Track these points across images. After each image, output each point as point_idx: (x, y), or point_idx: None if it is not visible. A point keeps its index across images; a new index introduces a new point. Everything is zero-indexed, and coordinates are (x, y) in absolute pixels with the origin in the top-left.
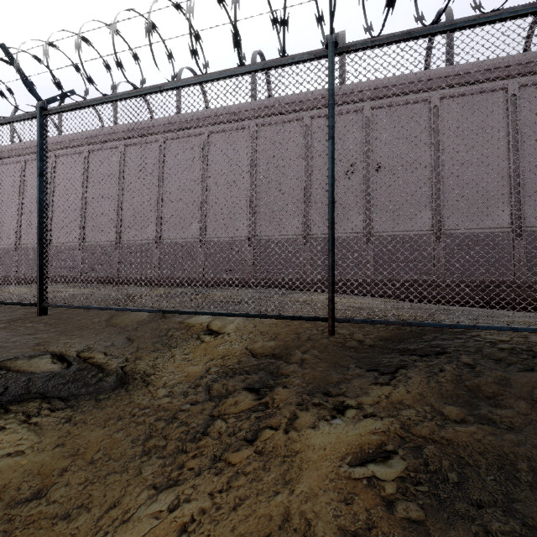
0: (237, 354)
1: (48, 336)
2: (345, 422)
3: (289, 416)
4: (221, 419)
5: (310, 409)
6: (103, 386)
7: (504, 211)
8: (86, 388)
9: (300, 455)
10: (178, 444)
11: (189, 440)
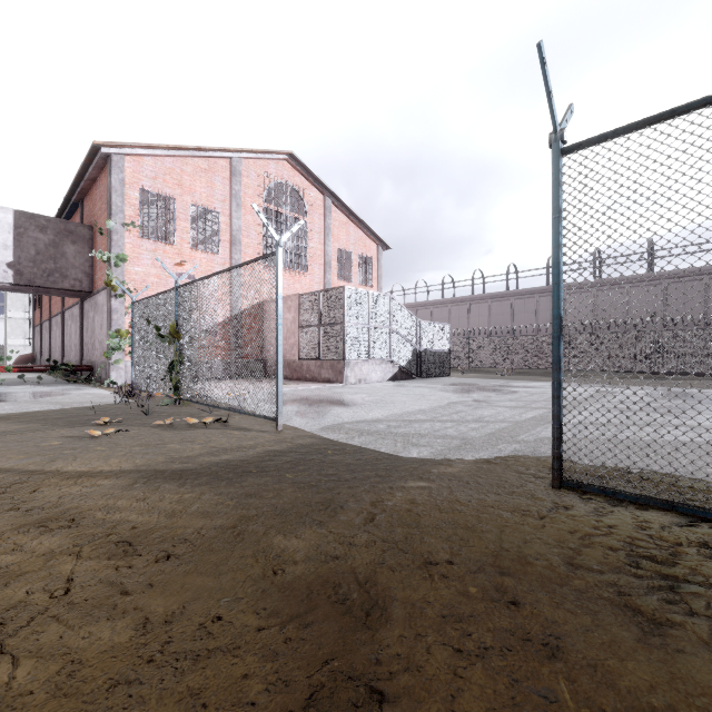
0: None
1: None
2: None
3: None
4: None
5: None
6: None
7: None
8: None
9: None
10: None
11: None
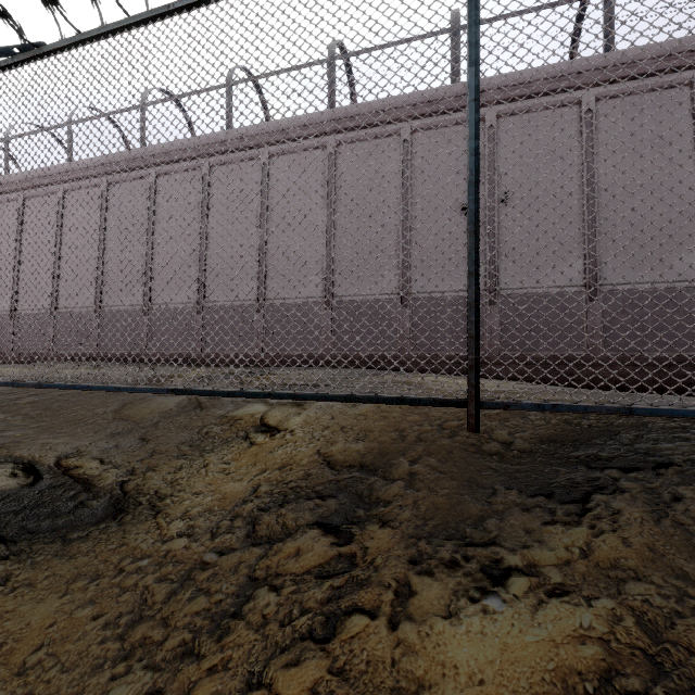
0: (303, 463)
1: (22, 433)
2: (511, 607)
3: (395, 588)
4: (268, 587)
5: (437, 572)
6: (83, 516)
7: (689, 257)
8: (52, 519)
9: (429, 692)
10: (186, 637)
11: (207, 628)
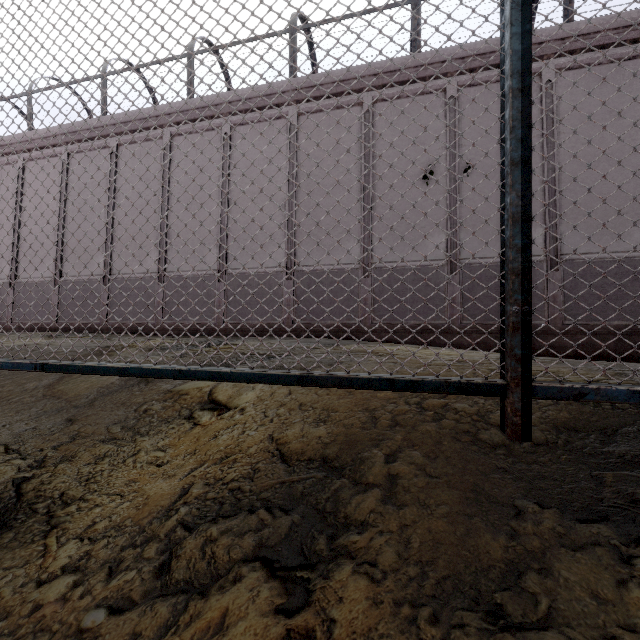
0: (251, 453)
1: None
2: None
3: None
4: None
5: None
6: None
7: None
8: None
9: None
10: None
11: None
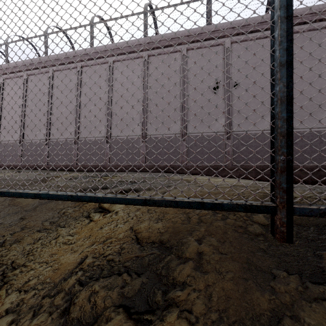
0: (120, 238)
1: None
2: None
3: None
4: None
5: None
6: None
7: None
8: None
9: None
10: None
11: None
